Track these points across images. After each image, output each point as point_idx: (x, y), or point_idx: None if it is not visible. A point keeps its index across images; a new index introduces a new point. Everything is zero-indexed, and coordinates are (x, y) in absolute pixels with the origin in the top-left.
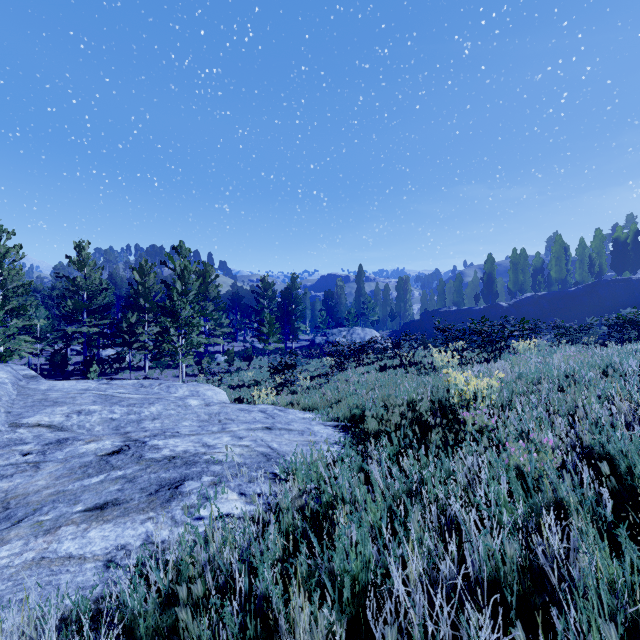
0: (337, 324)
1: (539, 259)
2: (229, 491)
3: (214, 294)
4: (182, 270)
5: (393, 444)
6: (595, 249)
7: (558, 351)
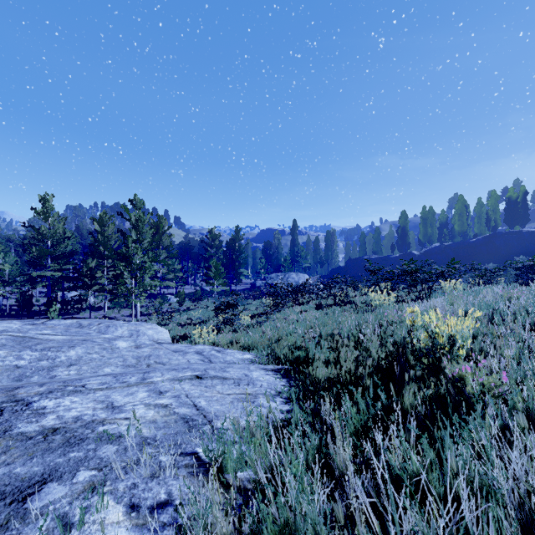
0: (275, 270)
1: (444, 215)
2: (111, 503)
3: (167, 243)
4: (136, 220)
5: (353, 403)
6: (491, 207)
7: (484, 290)
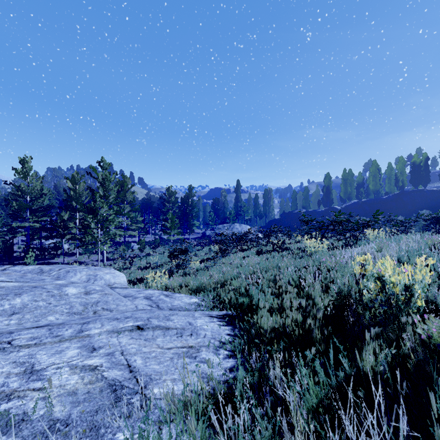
0: (221, 222)
1: (361, 177)
2: None
3: (130, 199)
4: (103, 179)
5: (306, 364)
6: (399, 170)
7: (404, 238)
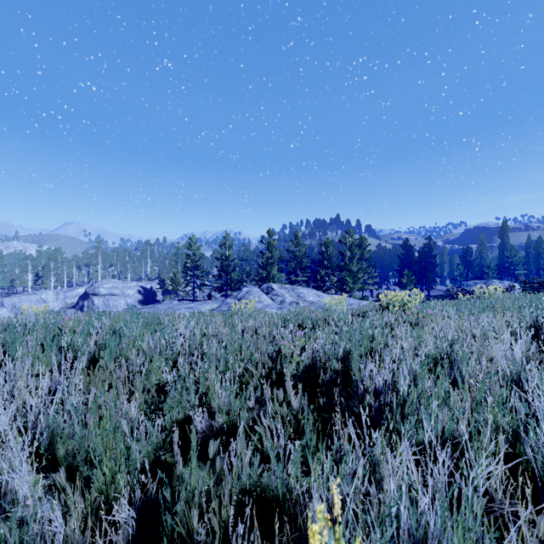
0: (476, 277)
1: None
2: None
3: (367, 256)
4: (350, 245)
5: None
6: None
7: None
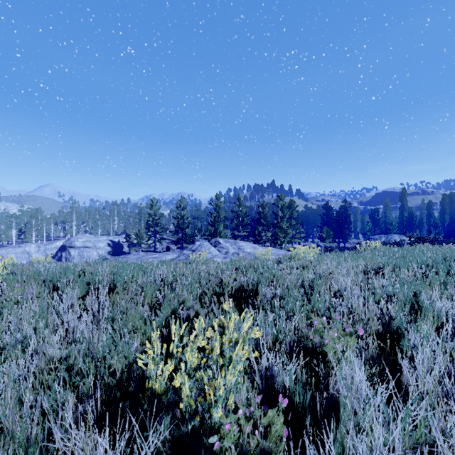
0: (382, 232)
1: None
2: None
3: (295, 216)
4: (282, 207)
5: None
6: None
7: None
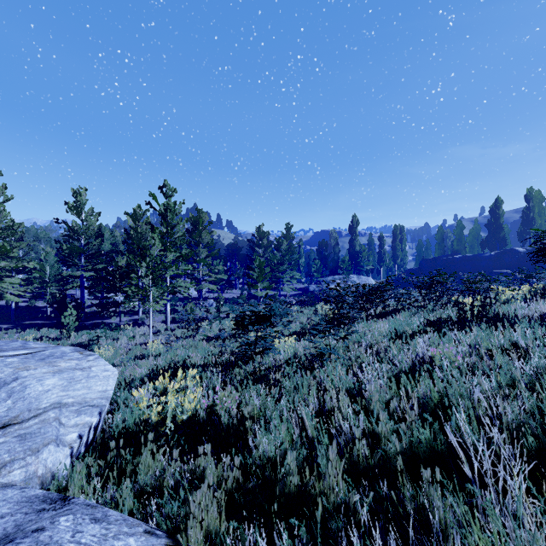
0: (331, 273)
1: None
2: None
3: (207, 240)
4: (165, 209)
5: None
6: None
7: None
